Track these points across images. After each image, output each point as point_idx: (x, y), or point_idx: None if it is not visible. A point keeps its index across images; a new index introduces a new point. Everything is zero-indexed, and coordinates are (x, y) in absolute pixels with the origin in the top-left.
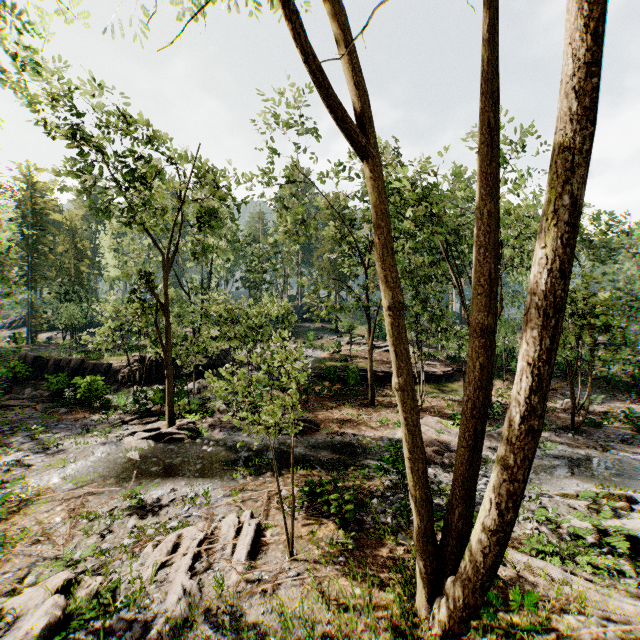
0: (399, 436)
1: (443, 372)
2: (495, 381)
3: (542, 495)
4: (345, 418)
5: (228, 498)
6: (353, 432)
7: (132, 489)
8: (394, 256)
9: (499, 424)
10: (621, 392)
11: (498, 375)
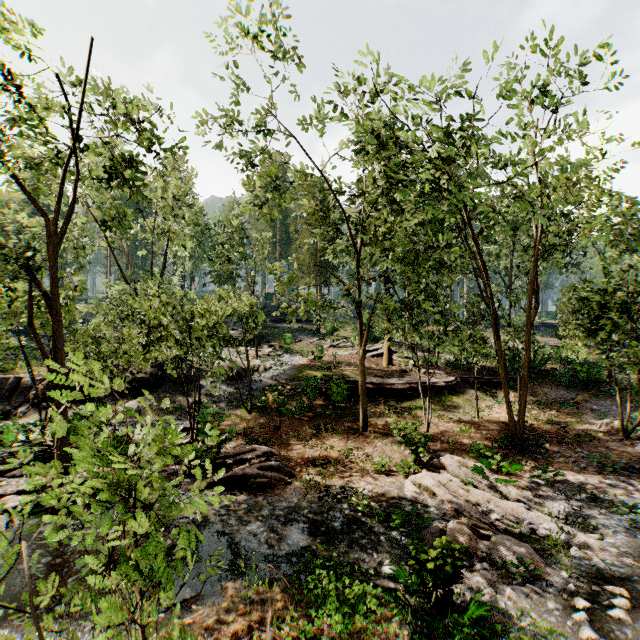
0: (409, 491)
1: (446, 383)
2: None
3: None
4: (329, 456)
5: None
6: (341, 483)
7: None
8: None
9: (547, 467)
10: None
11: (508, 385)
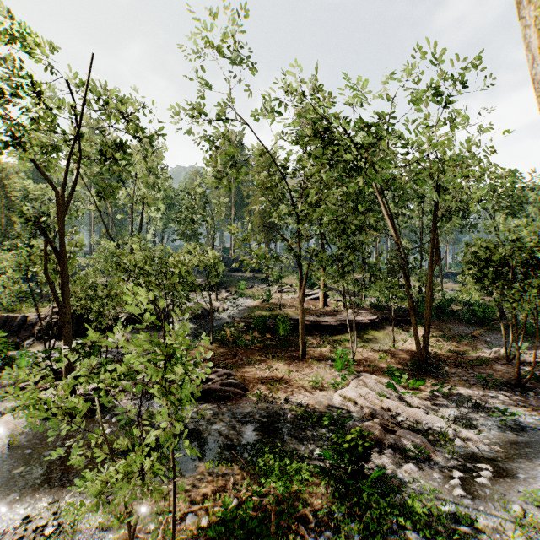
0: (337, 401)
1: (369, 320)
2: (418, 328)
3: None
4: (275, 376)
5: (105, 533)
6: (285, 396)
7: None
8: None
9: (443, 383)
10: (538, 339)
11: (420, 322)
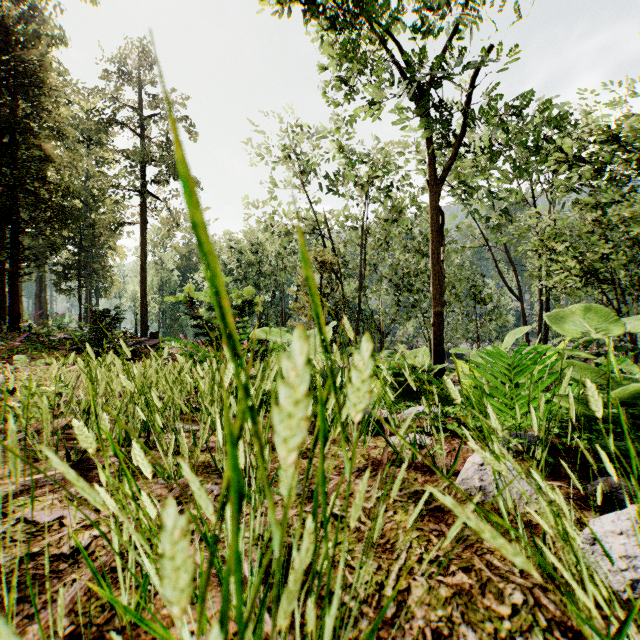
0: None
1: None
2: None
3: None
4: None
5: None
6: None
7: None
8: (525, 322)
9: None
10: None
11: None
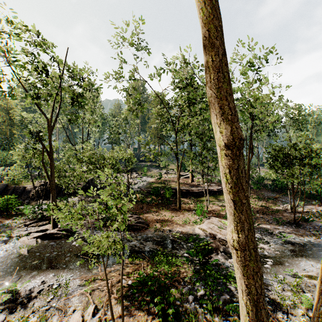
0: (197, 231)
1: (217, 189)
2: None
3: (294, 276)
4: (164, 219)
5: (82, 288)
6: (169, 228)
7: (9, 285)
8: (230, 83)
9: (254, 222)
10: (311, 199)
11: None
